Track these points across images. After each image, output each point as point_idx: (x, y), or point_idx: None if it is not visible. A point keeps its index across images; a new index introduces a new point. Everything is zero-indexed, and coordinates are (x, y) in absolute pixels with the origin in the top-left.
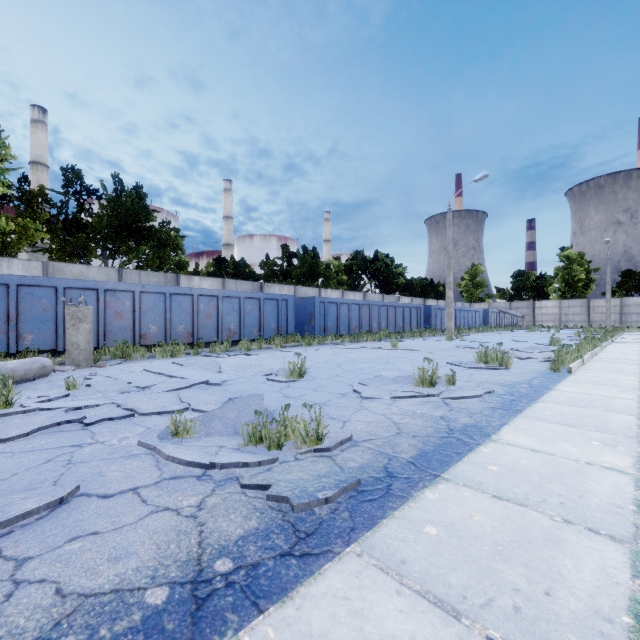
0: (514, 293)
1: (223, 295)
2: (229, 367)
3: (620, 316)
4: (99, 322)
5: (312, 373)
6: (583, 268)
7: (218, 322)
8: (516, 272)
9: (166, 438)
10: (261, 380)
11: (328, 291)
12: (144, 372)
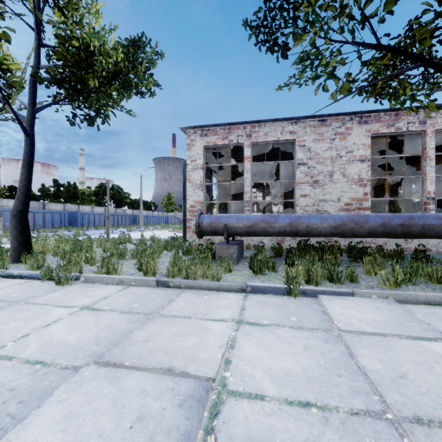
0: None
1: (36, 211)
2: None
3: None
4: None
5: None
6: None
7: (34, 222)
8: None
9: None
10: None
11: (84, 206)
12: None
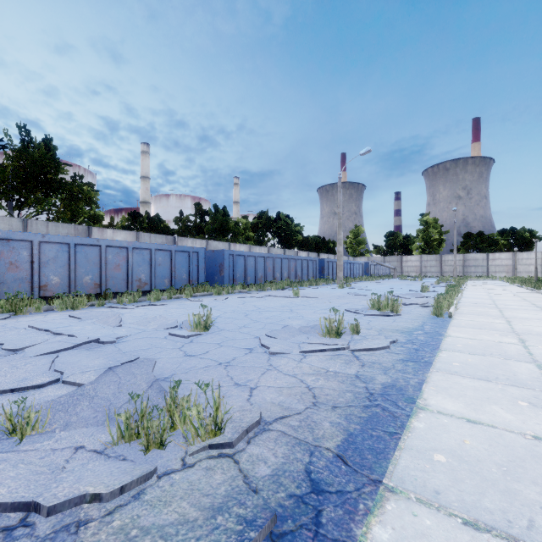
0: (387, 249)
1: (133, 246)
2: (132, 319)
3: (463, 268)
4: None
5: (219, 324)
6: (437, 230)
7: (128, 273)
8: (388, 233)
9: None
10: (163, 334)
11: (237, 245)
12: (30, 328)
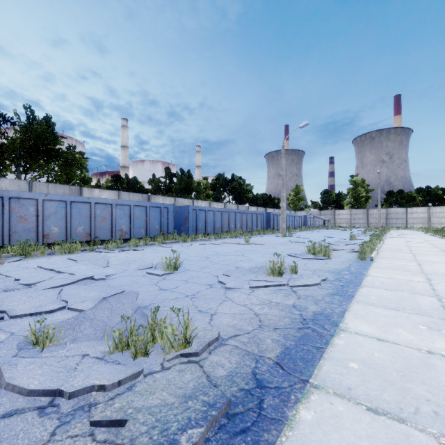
0: (322, 205)
1: (116, 203)
2: (117, 261)
3: (386, 220)
4: (4, 224)
5: (185, 265)
6: (364, 189)
7: (112, 224)
8: (324, 191)
9: (25, 348)
10: (142, 273)
11: (199, 202)
12: (38, 268)
